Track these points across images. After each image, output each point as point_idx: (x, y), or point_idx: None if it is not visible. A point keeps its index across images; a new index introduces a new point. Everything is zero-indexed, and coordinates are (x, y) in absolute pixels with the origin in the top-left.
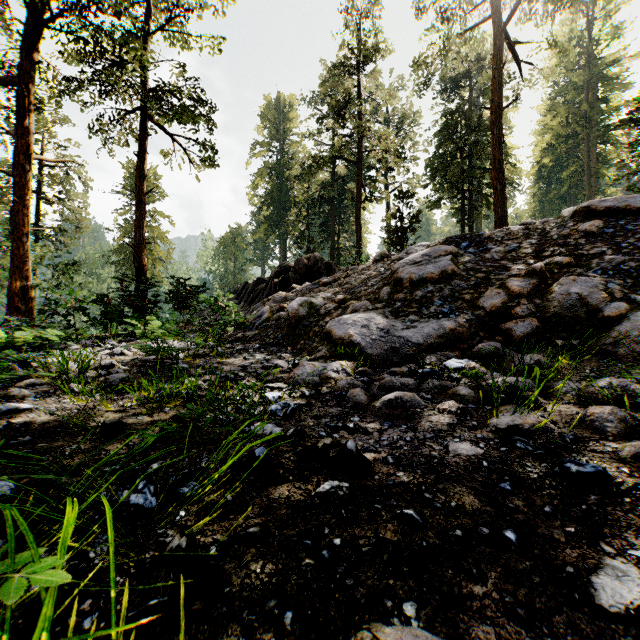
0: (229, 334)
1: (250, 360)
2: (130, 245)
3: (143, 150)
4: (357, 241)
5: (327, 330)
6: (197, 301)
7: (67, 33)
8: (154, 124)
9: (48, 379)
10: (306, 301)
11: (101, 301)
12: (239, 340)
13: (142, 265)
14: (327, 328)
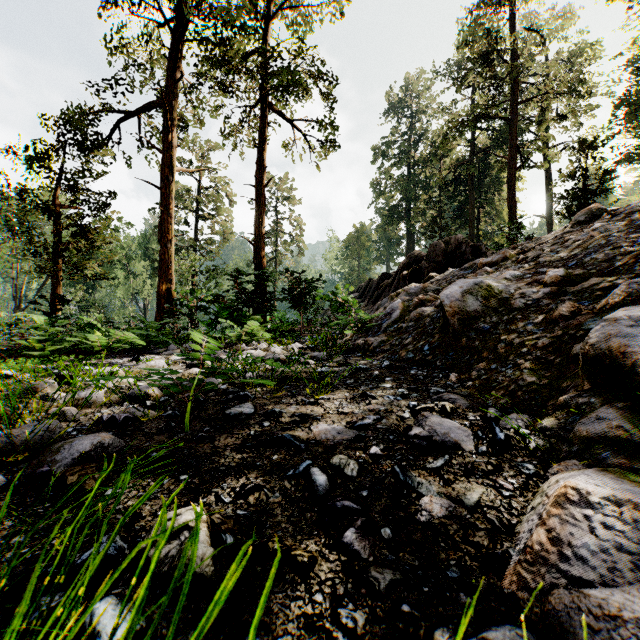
0: (345, 340)
1: (374, 404)
2: (249, 241)
3: (262, 140)
4: (510, 219)
5: (597, 349)
6: (314, 298)
7: (198, 41)
8: (273, 111)
9: (30, 421)
10: (478, 284)
11: (219, 300)
12: (358, 349)
13: (261, 262)
14: (592, 342)
